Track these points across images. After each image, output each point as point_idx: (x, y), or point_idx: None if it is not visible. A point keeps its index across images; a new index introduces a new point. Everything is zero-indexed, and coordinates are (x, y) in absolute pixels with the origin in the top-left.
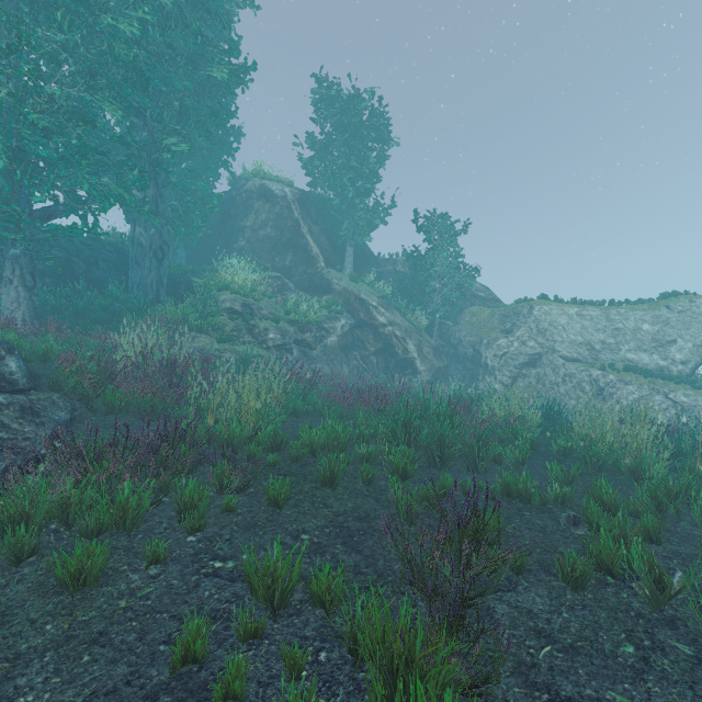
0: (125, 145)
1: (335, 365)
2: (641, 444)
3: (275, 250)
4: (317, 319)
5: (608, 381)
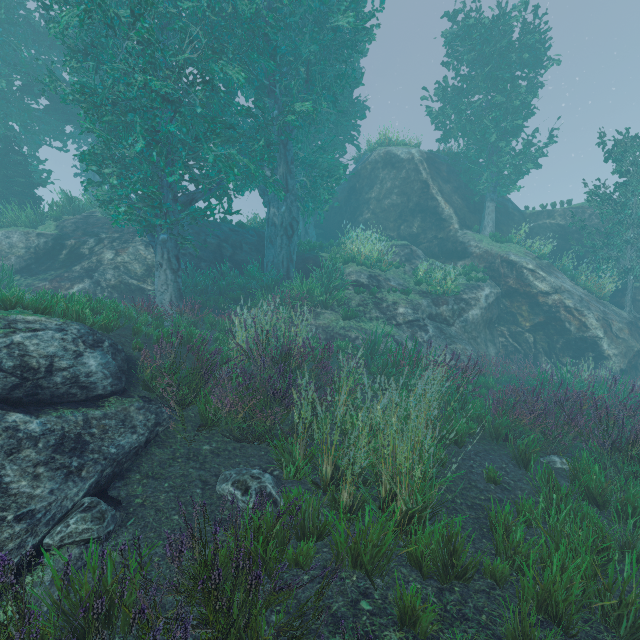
0: (253, 117)
1: (478, 345)
2: None
3: (401, 218)
4: (454, 289)
5: None
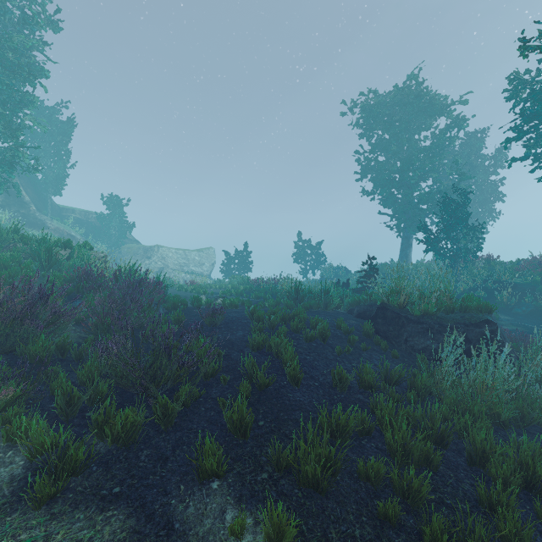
0: None
1: None
2: (204, 282)
3: None
4: None
5: (187, 277)
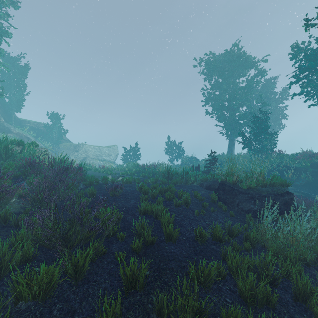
0: None
1: None
2: (111, 166)
3: None
4: None
5: (101, 163)
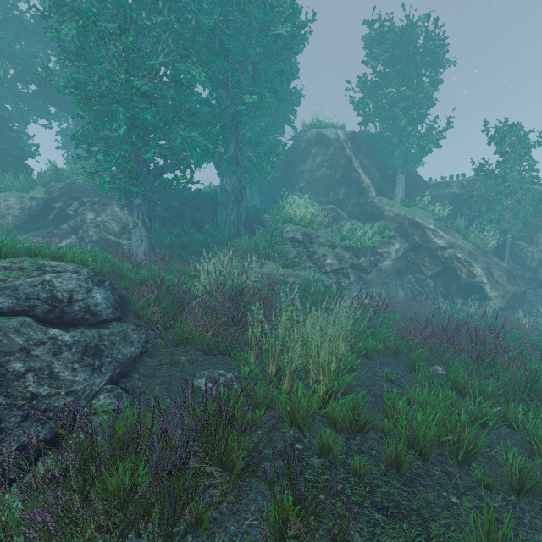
0: (211, 106)
1: (390, 289)
2: None
3: (329, 186)
4: (371, 244)
5: None
